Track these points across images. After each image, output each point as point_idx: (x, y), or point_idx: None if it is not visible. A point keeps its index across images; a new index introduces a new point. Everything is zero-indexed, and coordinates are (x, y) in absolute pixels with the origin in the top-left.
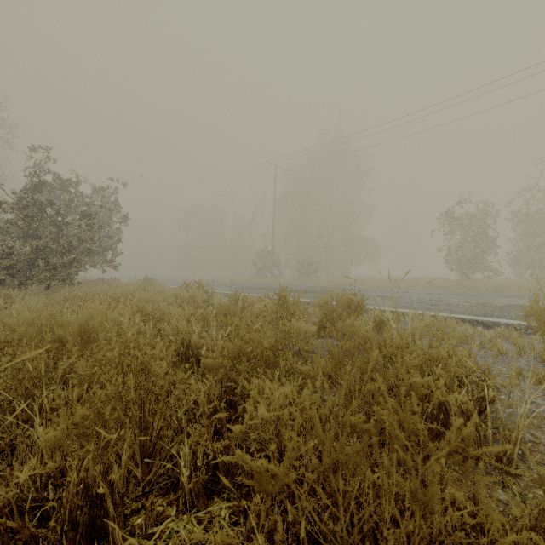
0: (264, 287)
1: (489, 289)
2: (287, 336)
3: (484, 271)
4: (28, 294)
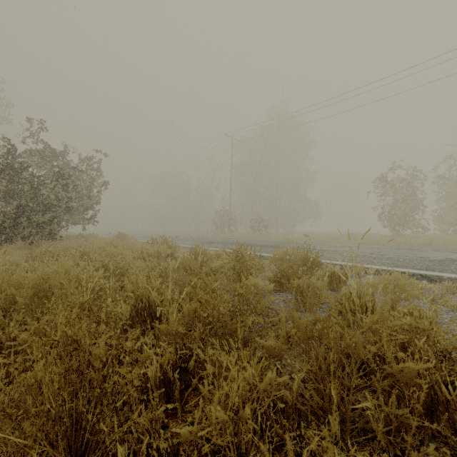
0: (222, 241)
1: (418, 244)
2: (246, 301)
3: (413, 227)
4: (13, 248)
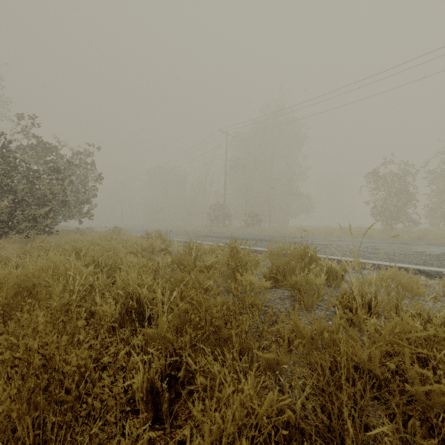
0: (217, 235)
1: (411, 238)
2: (242, 303)
3: (405, 221)
4: (9, 242)
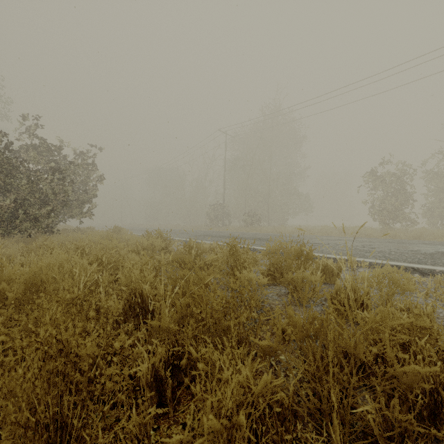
0: (216, 235)
1: (408, 237)
2: (240, 297)
3: (403, 221)
4: (11, 241)
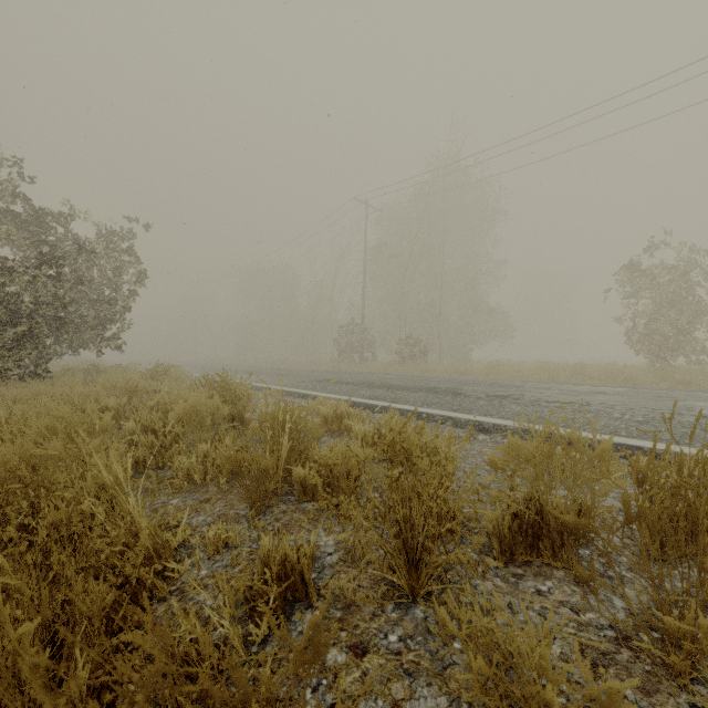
0: (349, 379)
1: None
2: None
3: (693, 353)
4: None
